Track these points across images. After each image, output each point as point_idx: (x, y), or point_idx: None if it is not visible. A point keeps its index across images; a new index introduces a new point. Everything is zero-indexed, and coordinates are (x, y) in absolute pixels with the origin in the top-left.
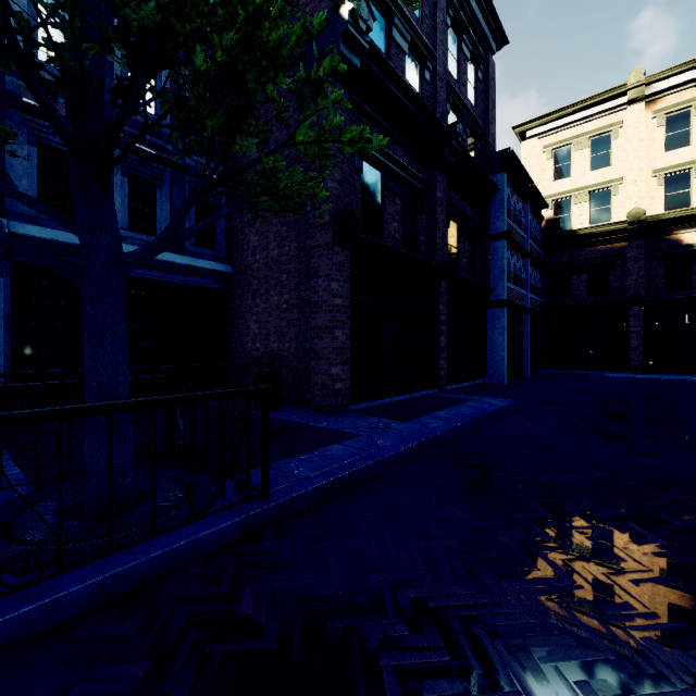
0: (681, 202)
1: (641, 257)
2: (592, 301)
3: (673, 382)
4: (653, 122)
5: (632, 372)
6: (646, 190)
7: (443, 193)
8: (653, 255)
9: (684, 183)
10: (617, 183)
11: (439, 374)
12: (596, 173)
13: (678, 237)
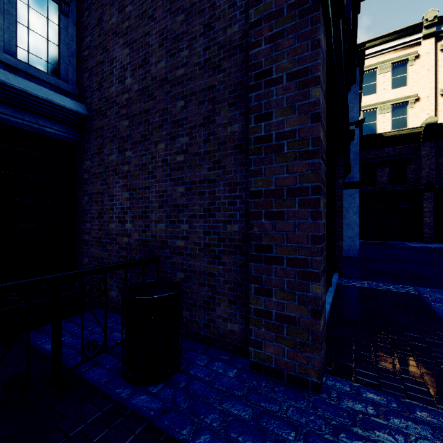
0: None
1: (432, 154)
2: (394, 188)
3: None
4: (440, 53)
5: (425, 242)
6: (435, 105)
7: None
8: (441, 153)
9: None
10: (413, 98)
11: (341, 256)
12: (396, 91)
13: None
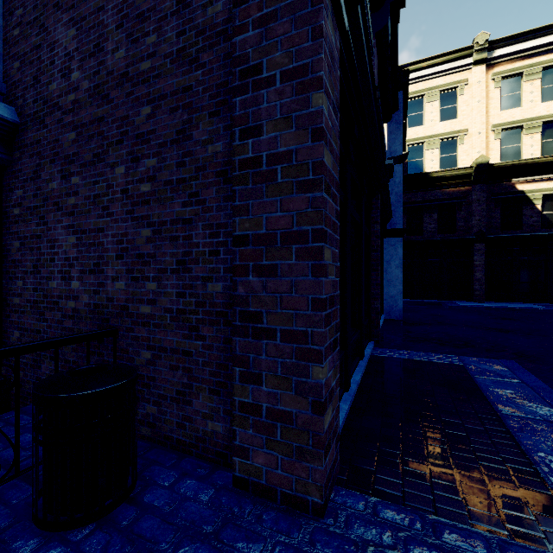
0: (513, 155)
1: (483, 199)
2: (443, 237)
3: (524, 310)
4: (491, 83)
5: (476, 300)
6: (486, 142)
7: (376, 74)
8: (492, 198)
9: (516, 138)
10: (463, 133)
11: (377, 320)
12: (445, 123)
13: (511, 184)
